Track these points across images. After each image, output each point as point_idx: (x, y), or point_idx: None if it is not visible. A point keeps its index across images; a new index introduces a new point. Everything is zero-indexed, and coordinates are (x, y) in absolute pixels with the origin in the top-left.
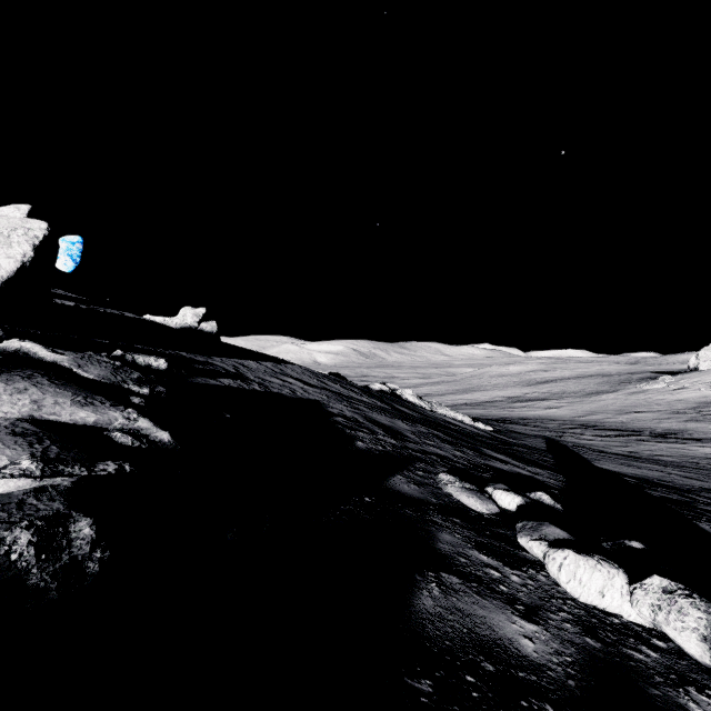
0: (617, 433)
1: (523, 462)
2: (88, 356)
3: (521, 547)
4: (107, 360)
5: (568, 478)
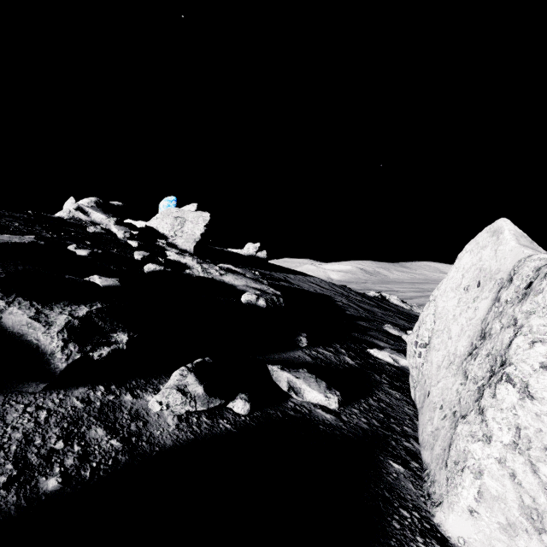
0: None
1: None
2: (244, 269)
3: (405, 341)
4: (250, 271)
5: None
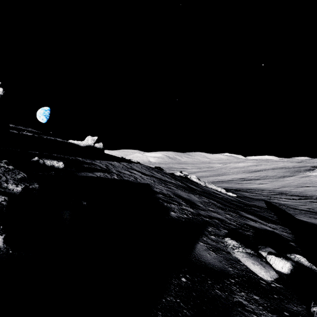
0: (298, 198)
1: (264, 220)
2: None
3: None
4: (2, 165)
5: (291, 230)
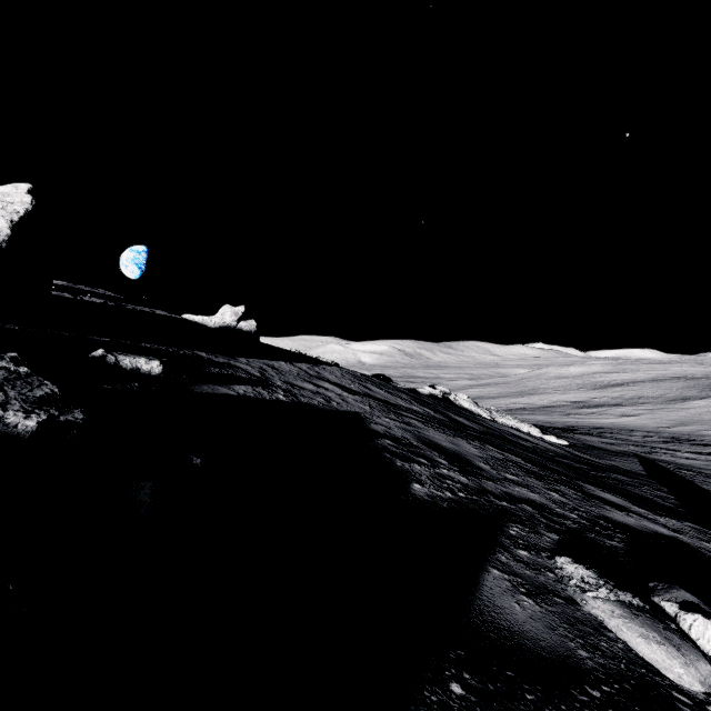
0: None
1: (647, 507)
2: None
3: None
4: (3, 365)
5: None
